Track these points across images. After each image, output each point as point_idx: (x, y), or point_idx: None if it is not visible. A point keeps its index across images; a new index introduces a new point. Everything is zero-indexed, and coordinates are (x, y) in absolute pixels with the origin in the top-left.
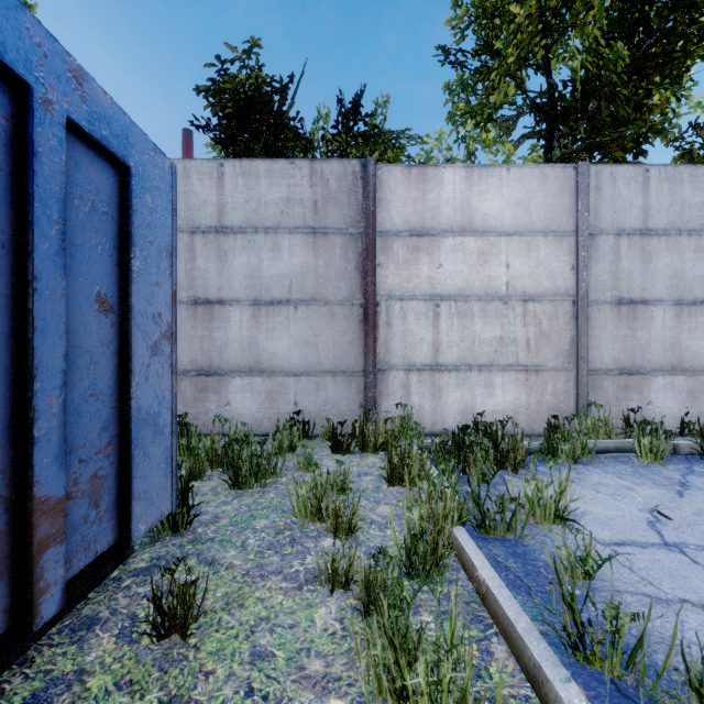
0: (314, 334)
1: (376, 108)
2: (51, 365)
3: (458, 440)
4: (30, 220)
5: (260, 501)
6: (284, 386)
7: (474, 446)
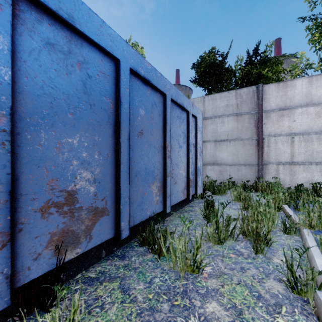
0: (236, 151)
1: (266, 48)
2: (190, 156)
3: (297, 189)
4: (189, 133)
5: (221, 197)
6: (225, 169)
7: (304, 190)
